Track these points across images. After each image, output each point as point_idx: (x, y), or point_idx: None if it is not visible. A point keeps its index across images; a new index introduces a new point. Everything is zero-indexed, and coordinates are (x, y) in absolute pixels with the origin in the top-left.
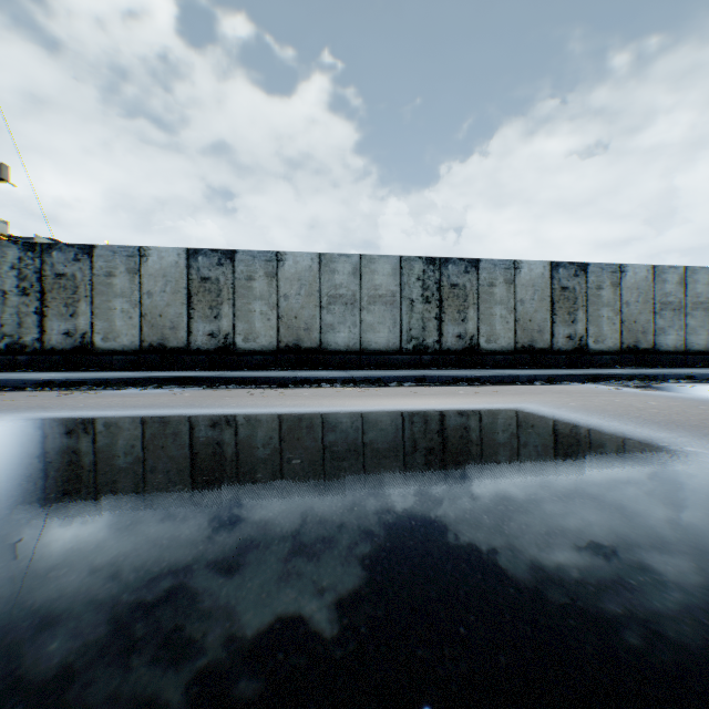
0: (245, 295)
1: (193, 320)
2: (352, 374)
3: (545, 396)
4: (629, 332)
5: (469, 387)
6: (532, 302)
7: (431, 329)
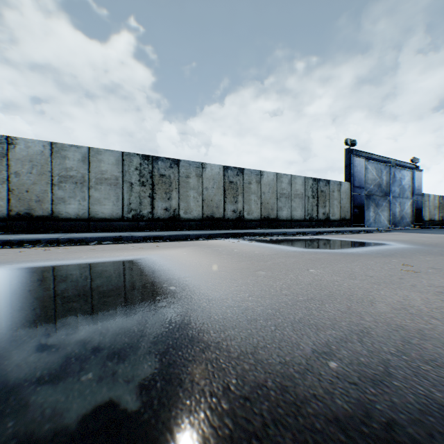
0: None
1: None
2: (61, 236)
3: (183, 248)
4: (265, 209)
5: (149, 243)
6: (213, 189)
7: (146, 204)
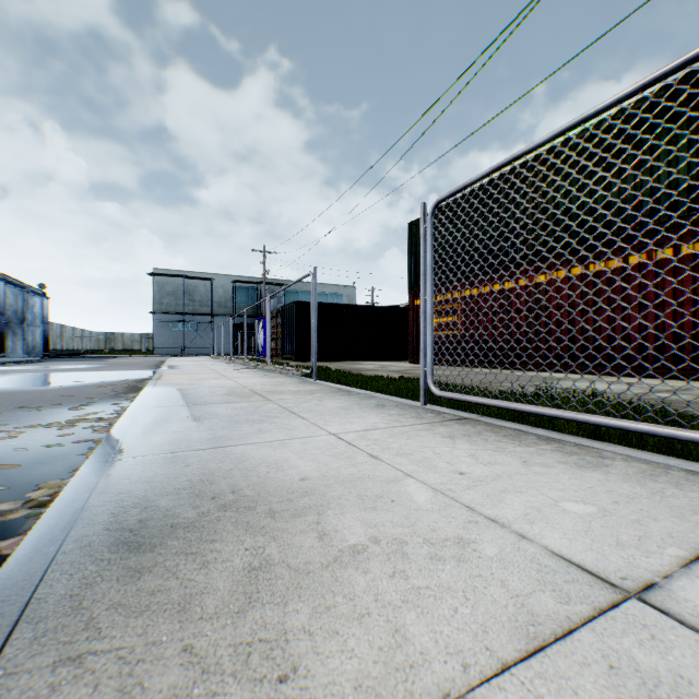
0: None
1: None
2: None
3: None
4: None
5: None
6: None
7: None
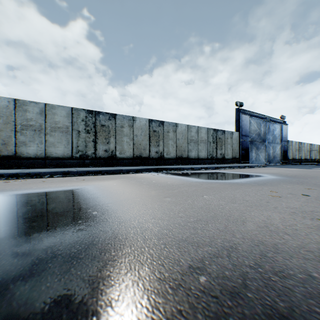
0: None
1: None
2: (21, 171)
3: (115, 180)
4: (179, 151)
5: (90, 176)
6: (141, 136)
7: (90, 146)
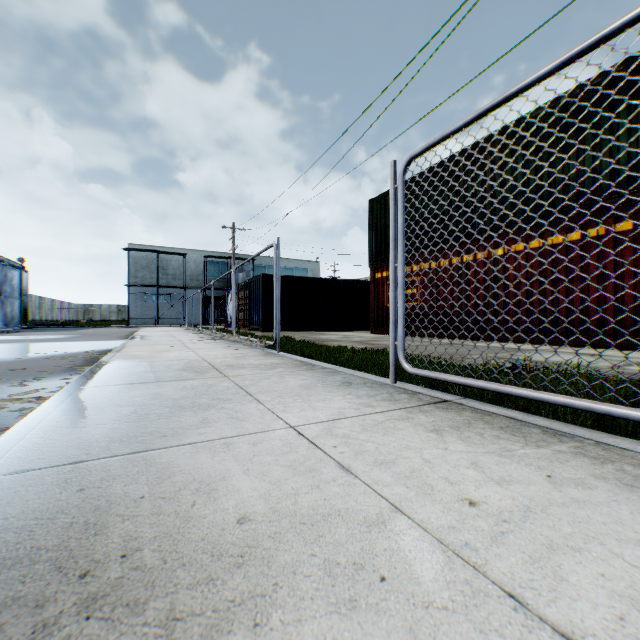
0: None
1: None
2: None
3: None
4: None
5: None
6: None
7: None
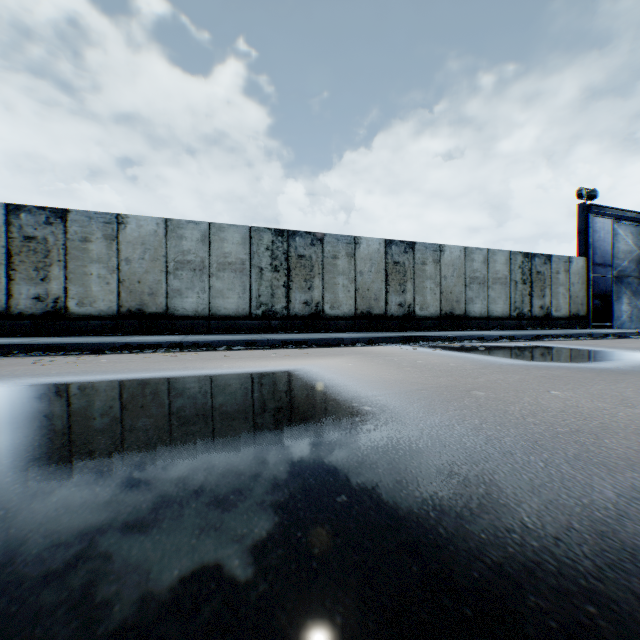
0: (80, 257)
1: (15, 282)
2: (183, 339)
3: (343, 357)
4: (447, 301)
5: (291, 349)
6: (370, 274)
7: (280, 296)
